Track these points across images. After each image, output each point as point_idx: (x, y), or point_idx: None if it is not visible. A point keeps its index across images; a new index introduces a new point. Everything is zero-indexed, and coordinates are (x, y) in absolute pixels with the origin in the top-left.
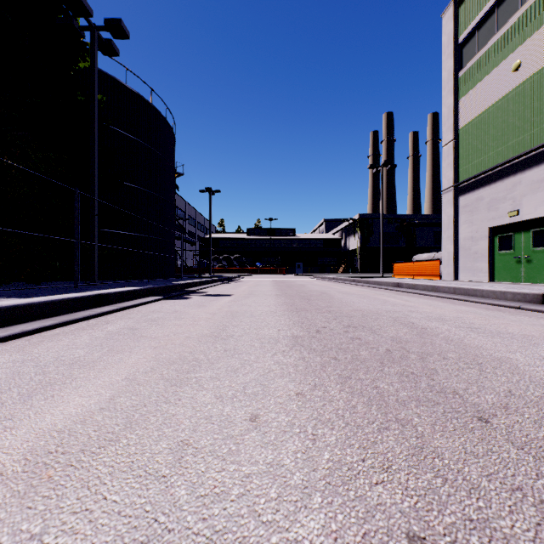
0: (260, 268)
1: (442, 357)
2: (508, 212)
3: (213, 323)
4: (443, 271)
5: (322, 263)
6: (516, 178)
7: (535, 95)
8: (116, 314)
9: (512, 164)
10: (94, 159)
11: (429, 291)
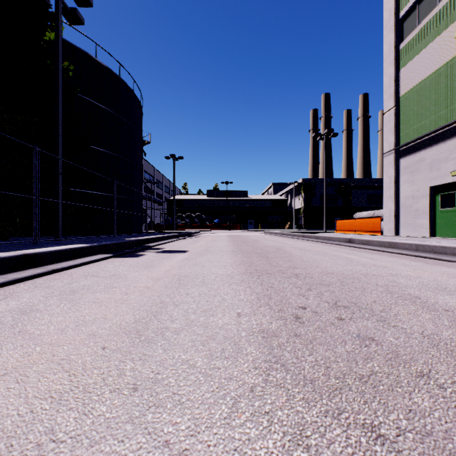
0: (218, 224)
1: None
2: (451, 171)
3: (149, 298)
4: (384, 227)
5: (271, 220)
6: None
7: None
8: (36, 281)
9: (454, 126)
10: (58, 120)
11: (386, 247)
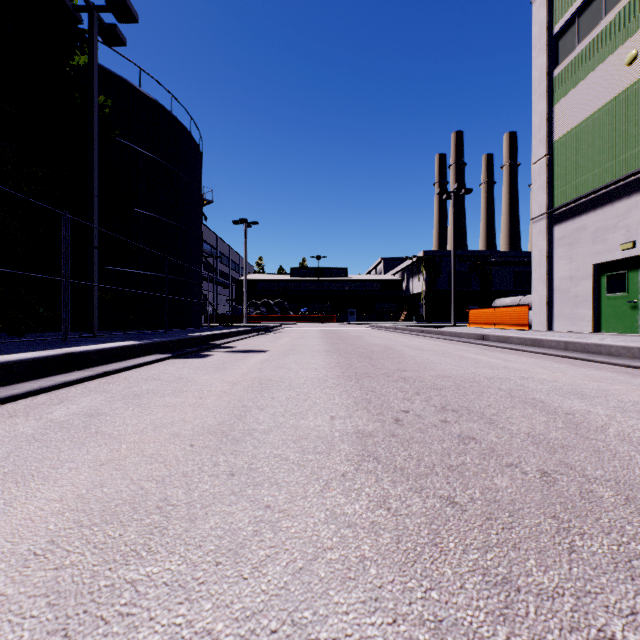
0: (306, 315)
1: None
2: (621, 244)
3: (228, 402)
4: (533, 319)
5: (380, 309)
6: (631, 200)
7: None
8: (87, 385)
9: (625, 183)
10: (93, 176)
11: (528, 345)
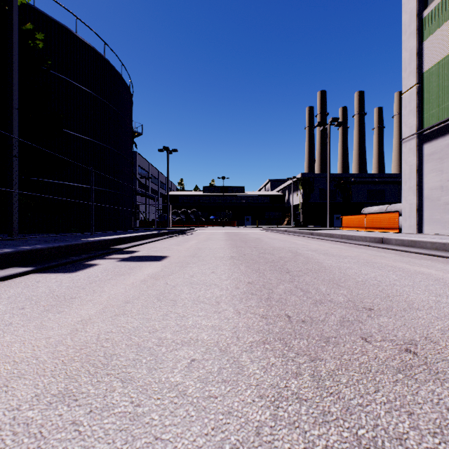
0: (214, 221)
1: None
2: None
3: None
4: (403, 223)
5: (268, 216)
6: None
7: None
8: None
9: None
10: (12, 89)
11: (448, 251)
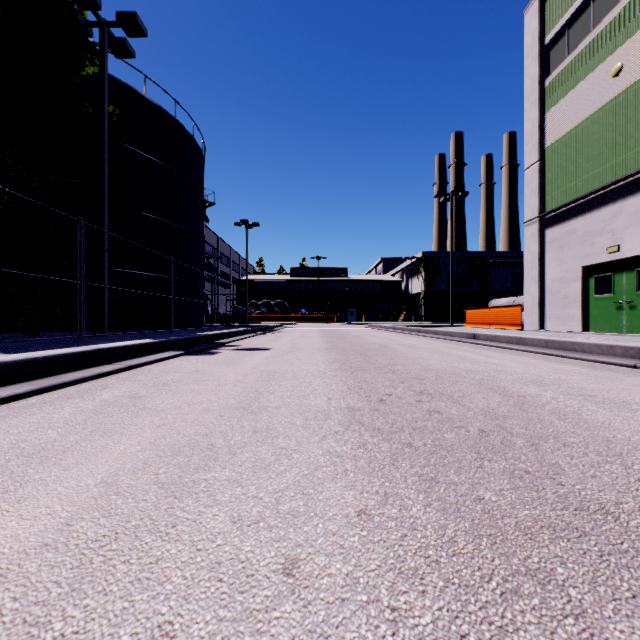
0: (306, 315)
1: (561, 443)
2: (607, 247)
3: (243, 388)
4: (526, 319)
5: (379, 309)
6: (616, 206)
7: (639, 105)
8: (119, 376)
9: (611, 189)
10: (104, 183)
11: (514, 343)
